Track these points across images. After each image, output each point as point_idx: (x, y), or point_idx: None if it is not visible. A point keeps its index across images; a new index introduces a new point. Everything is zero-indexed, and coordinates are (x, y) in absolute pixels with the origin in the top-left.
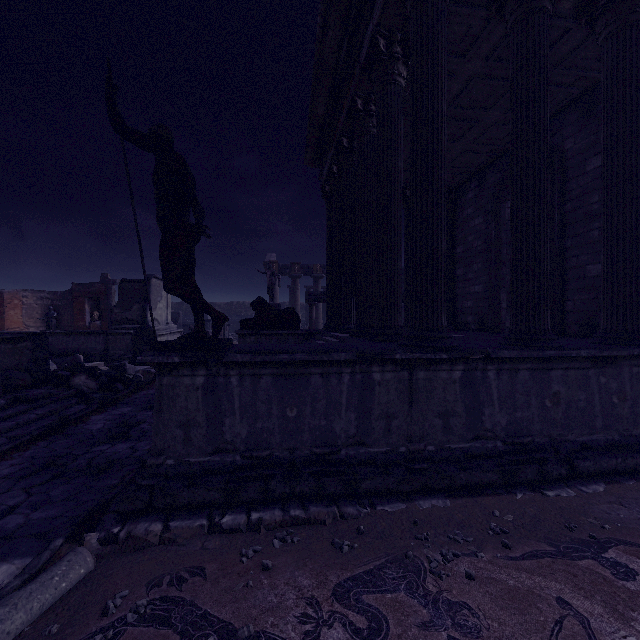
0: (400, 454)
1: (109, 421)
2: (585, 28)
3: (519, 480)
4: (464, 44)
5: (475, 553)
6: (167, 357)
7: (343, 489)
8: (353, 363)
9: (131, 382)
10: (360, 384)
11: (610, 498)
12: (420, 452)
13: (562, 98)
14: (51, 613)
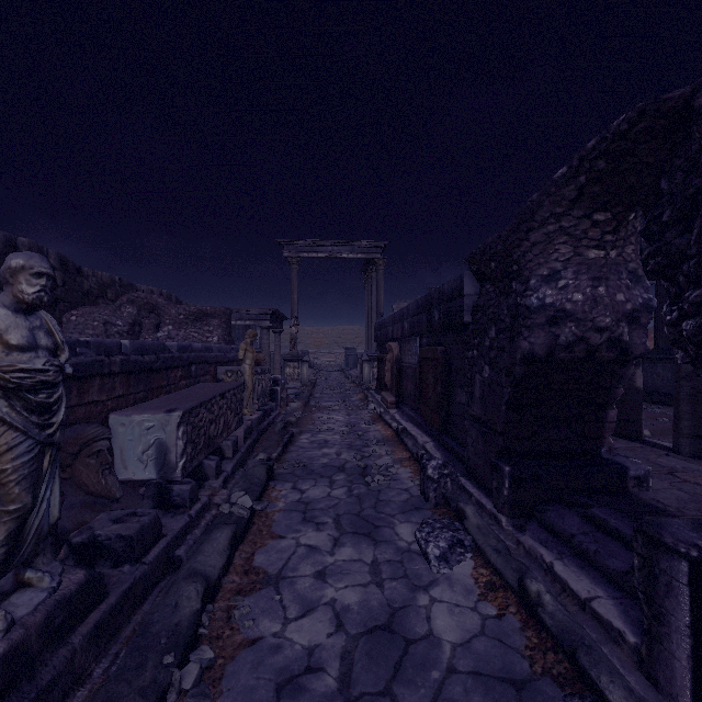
0: None
1: None
2: None
3: None
4: None
5: None
6: None
7: None
8: None
9: None
10: None
11: None
12: None
13: None
14: None
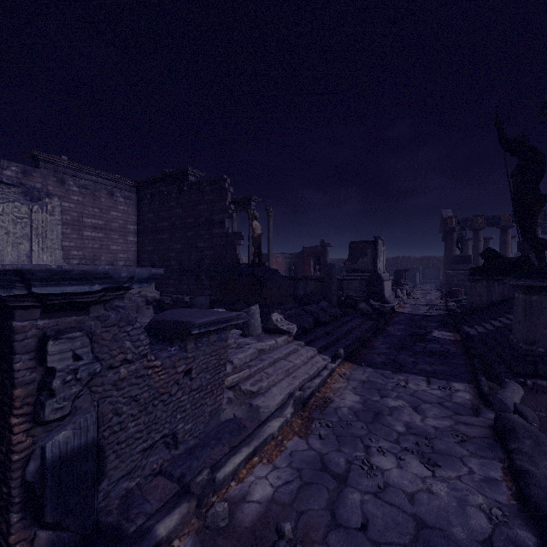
0: None
1: (401, 331)
2: None
3: None
4: None
5: None
6: (542, 282)
7: None
8: None
9: (381, 311)
10: None
11: None
12: None
13: None
14: (525, 405)
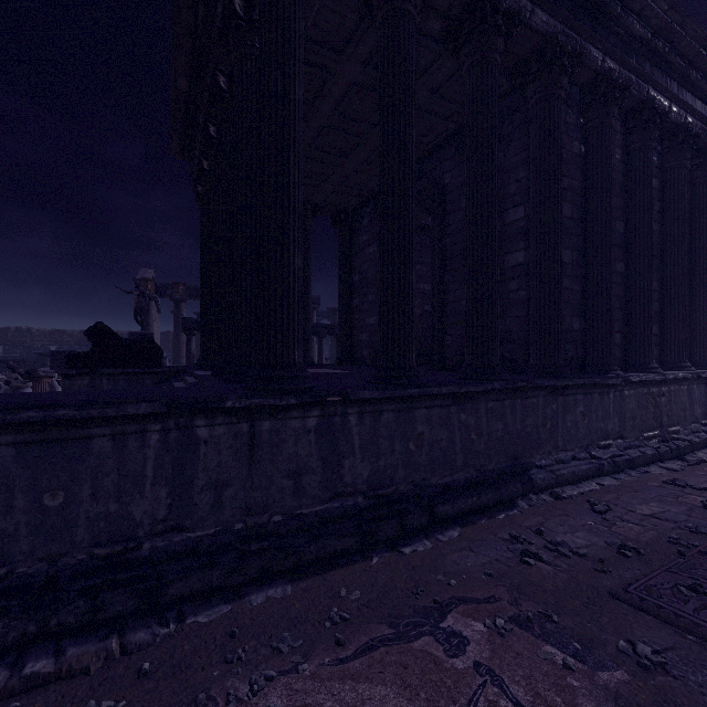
0: (235, 533)
1: None
2: (455, 58)
3: (379, 539)
4: (340, 39)
5: (296, 667)
6: None
7: (138, 603)
8: (164, 417)
9: None
10: (176, 445)
11: (462, 544)
12: (263, 526)
13: (441, 131)
14: None
